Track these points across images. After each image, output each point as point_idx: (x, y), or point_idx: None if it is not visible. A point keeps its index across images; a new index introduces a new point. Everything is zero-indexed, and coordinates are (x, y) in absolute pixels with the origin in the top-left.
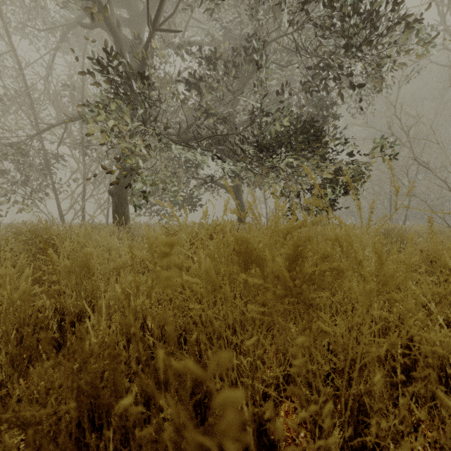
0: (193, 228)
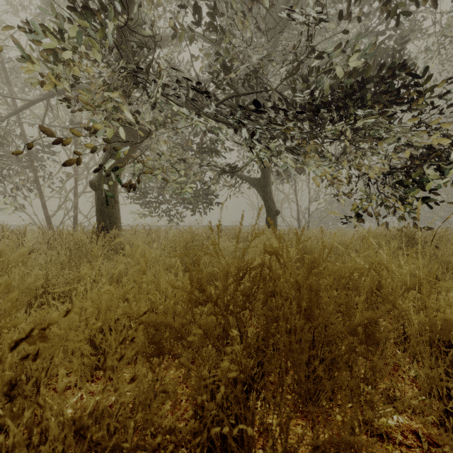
0: (204, 238)
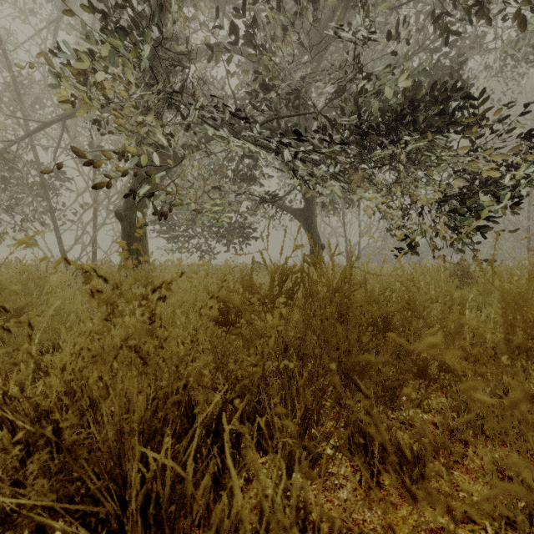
0: (244, 270)
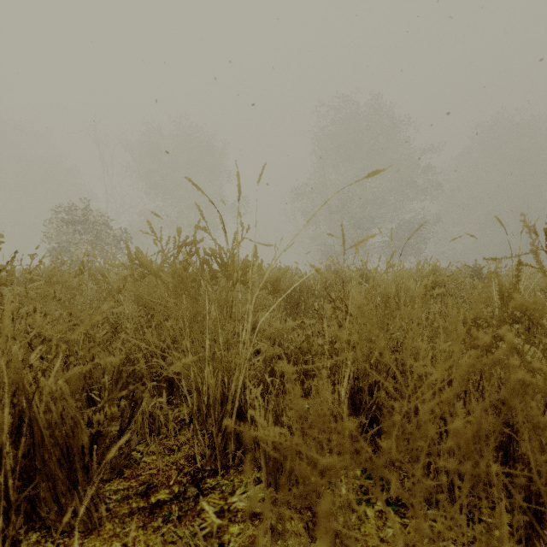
0: None
